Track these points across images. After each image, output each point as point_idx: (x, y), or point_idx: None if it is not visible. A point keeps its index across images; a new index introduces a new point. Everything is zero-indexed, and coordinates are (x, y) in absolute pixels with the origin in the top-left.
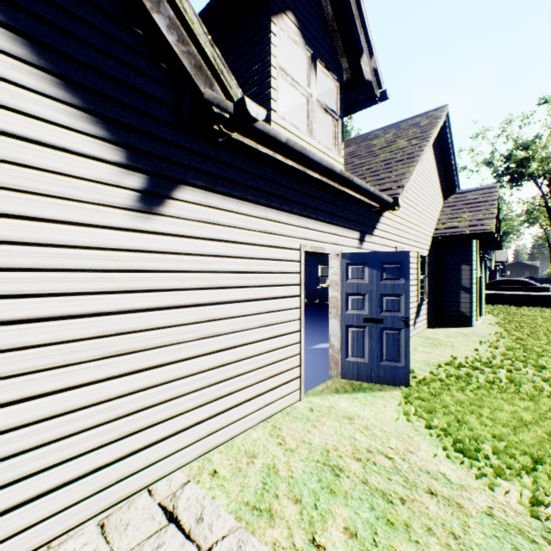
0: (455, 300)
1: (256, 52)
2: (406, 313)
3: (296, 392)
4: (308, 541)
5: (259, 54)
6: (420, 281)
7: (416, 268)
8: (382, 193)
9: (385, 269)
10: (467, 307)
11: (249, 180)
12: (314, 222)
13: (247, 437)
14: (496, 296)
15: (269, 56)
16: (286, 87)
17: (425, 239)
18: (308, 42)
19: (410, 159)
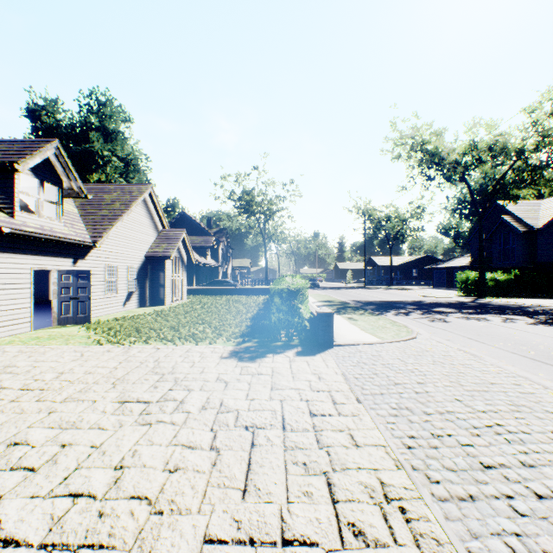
0: (158, 292)
1: (7, 182)
2: (90, 294)
3: (30, 328)
4: (25, 343)
5: (8, 184)
6: (134, 282)
7: (127, 274)
8: (92, 238)
9: (81, 276)
10: (163, 295)
11: (3, 244)
12: (41, 257)
13: (2, 339)
14: (207, 290)
15: (14, 188)
16: (28, 177)
17: (137, 258)
18: (39, 175)
19: (114, 220)
